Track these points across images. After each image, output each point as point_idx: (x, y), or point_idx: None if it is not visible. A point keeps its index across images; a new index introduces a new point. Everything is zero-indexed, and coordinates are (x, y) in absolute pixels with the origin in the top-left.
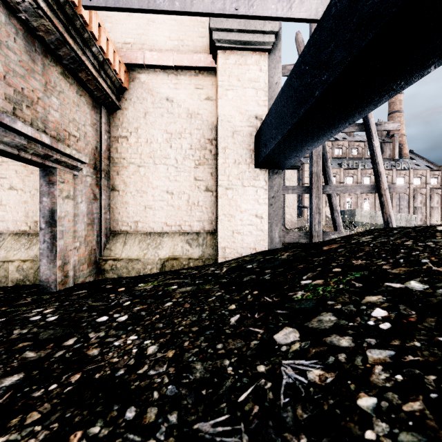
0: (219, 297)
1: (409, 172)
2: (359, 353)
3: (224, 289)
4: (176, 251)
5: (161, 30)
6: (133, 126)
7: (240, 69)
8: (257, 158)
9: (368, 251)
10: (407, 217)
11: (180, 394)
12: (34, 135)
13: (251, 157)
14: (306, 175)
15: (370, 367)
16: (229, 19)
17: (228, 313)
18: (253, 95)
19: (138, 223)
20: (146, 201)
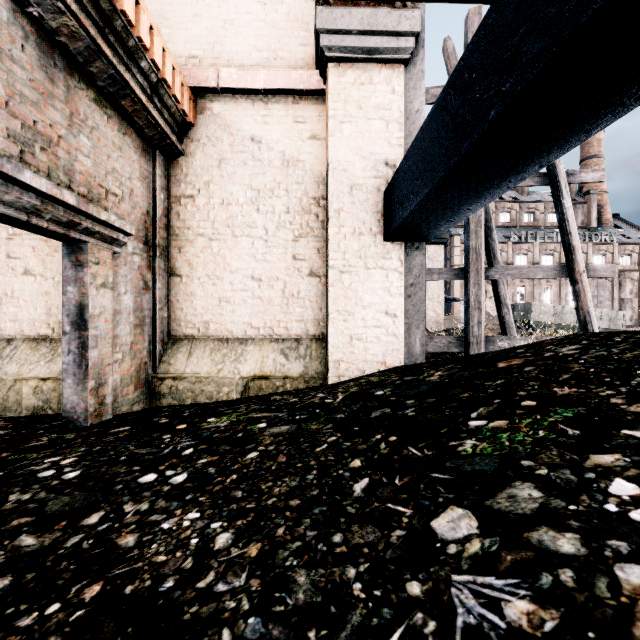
0: (333, 445)
1: (612, 247)
2: (600, 571)
3: (340, 431)
4: (265, 366)
5: (244, 37)
6: (202, 179)
7: (362, 91)
8: (389, 225)
9: (578, 371)
10: (611, 314)
11: (269, 638)
12: (52, 192)
13: (379, 224)
14: (456, 252)
15: (629, 603)
16: (345, 15)
17: (349, 475)
18: (382, 130)
19: (209, 324)
20: (221, 291)
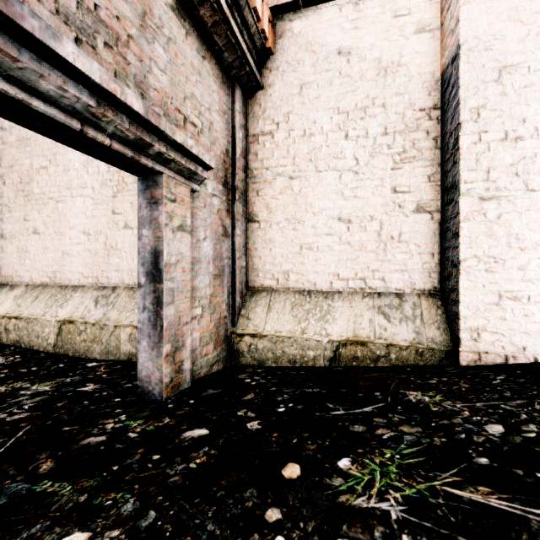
0: None
1: None
2: None
3: None
4: (360, 328)
5: None
6: (281, 111)
7: None
8: None
9: None
10: None
11: None
12: (108, 85)
13: None
14: None
15: None
16: None
17: None
18: None
19: (289, 274)
20: (301, 236)
